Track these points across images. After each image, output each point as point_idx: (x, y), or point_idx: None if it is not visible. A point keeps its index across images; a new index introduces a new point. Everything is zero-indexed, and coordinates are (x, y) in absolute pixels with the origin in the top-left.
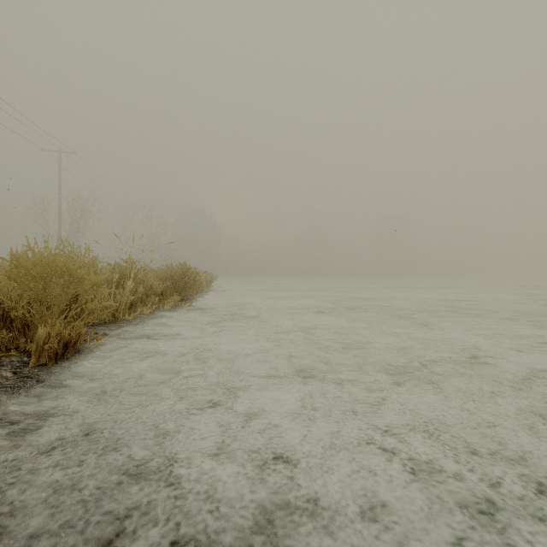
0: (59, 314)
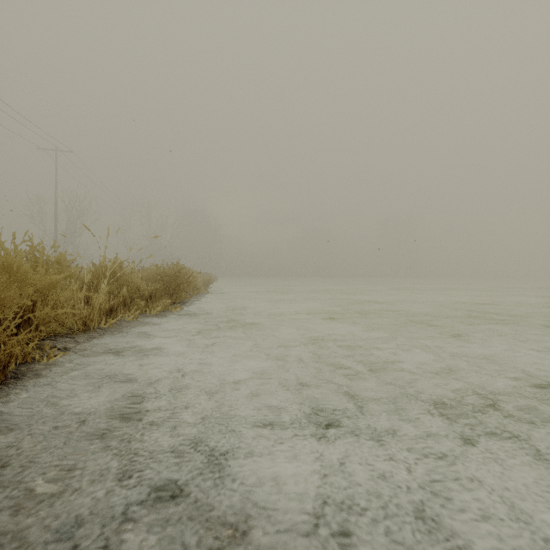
0: (2, 324)
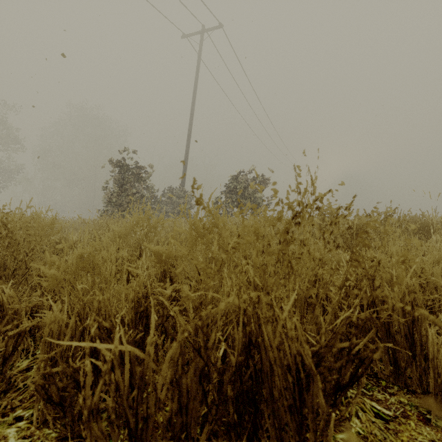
0: None
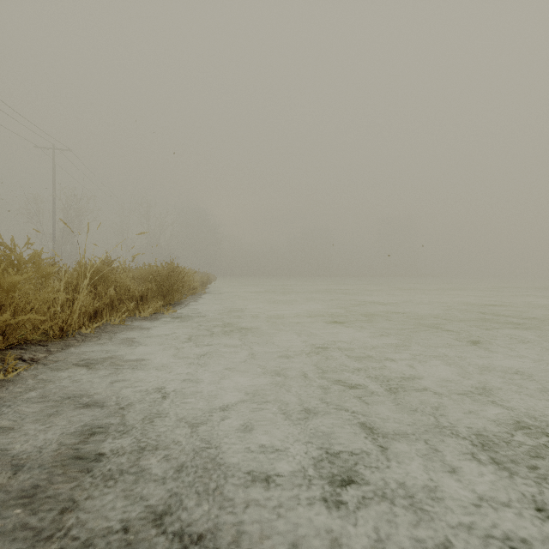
0: None
